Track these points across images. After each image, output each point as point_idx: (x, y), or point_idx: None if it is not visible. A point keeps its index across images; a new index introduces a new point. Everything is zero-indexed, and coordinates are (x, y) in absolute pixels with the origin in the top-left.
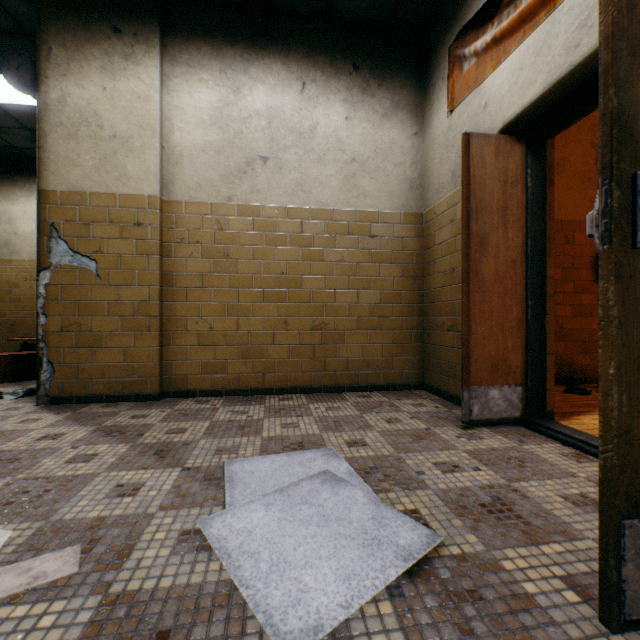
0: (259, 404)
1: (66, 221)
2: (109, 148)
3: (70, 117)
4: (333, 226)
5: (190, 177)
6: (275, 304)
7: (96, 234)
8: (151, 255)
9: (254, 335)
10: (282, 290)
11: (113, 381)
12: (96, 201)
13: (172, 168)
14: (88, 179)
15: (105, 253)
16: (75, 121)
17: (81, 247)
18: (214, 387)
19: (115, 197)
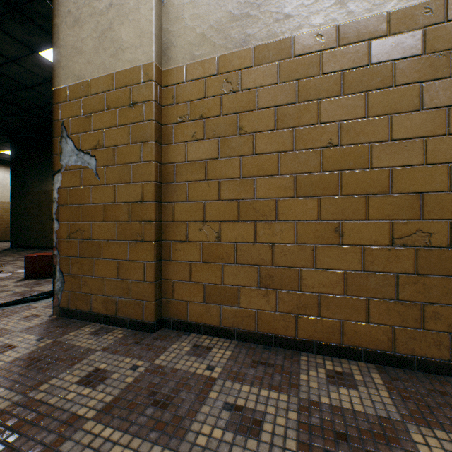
0: (287, 387)
1: (72, 117)
2: (106, 21)
3: (75, 2)
4: (443, 33)
5: (192, 29)
6: (316, 199)
7: (95, 126)
8: (145, 141)
9: (280, 250)
10: (329, 174)
11: (109, 299)
12: (95, 88)
13: (171, 25)
14: (89, 65)
15: (103, 147)
16: (79, 4)
17: (83, 144)
18: (221, 323)
19: (111, 78)
